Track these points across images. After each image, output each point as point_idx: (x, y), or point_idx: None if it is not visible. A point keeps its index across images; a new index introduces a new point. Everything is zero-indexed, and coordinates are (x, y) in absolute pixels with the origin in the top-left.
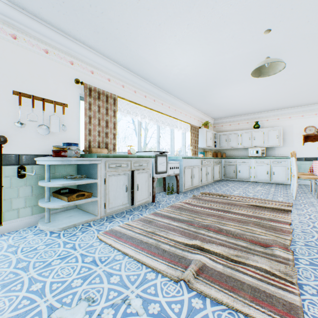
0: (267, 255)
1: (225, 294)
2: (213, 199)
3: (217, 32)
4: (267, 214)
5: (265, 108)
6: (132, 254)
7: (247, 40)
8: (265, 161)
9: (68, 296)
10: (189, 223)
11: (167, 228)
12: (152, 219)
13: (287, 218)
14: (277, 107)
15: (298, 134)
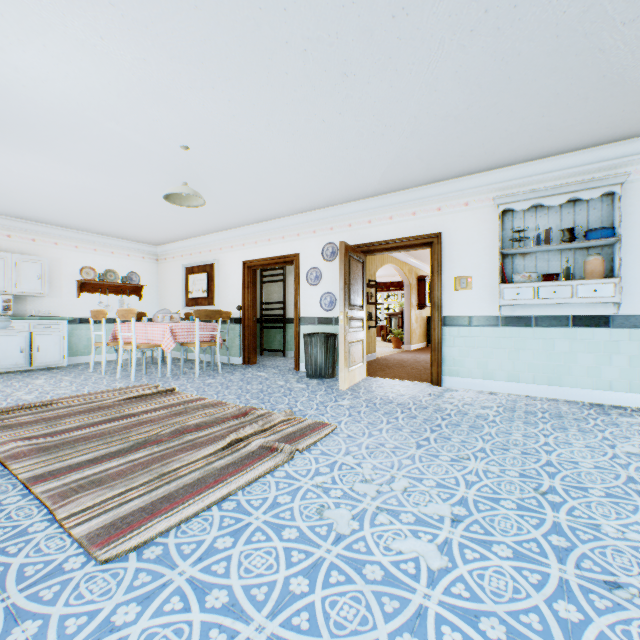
0: (260, 417)
1: (310, 438)
2: (52, 415)
3: (154, 102)
4: (171, 399)
5: (20, 212)
6: (232, 488)
7: (160, 136)
8: (20, 325)
9: (319, 530)
10: (155, 442)
11: (158, 461)
12: (81, 480)
13: (193, 395)
14: (45, 218)
15: (71, 277)
